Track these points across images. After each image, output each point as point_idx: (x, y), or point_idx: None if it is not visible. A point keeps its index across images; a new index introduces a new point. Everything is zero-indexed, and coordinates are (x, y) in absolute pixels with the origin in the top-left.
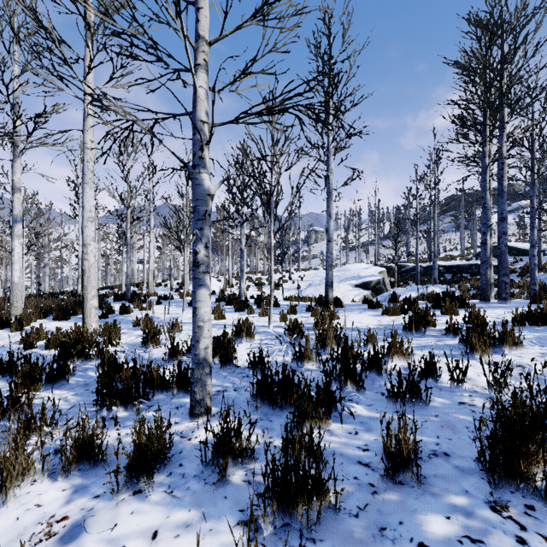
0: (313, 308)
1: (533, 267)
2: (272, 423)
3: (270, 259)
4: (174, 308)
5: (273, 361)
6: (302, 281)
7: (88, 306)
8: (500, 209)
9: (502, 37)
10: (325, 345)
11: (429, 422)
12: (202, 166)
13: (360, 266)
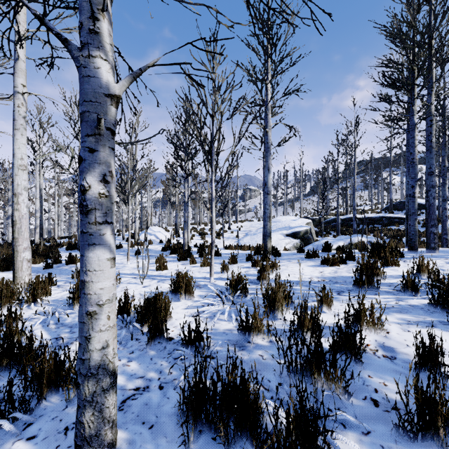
0: (252, 258)
1: (445, 218)
2: None
3: (211, 209)
4: (121, 257)
5: (214, 330)
6: (239, 231)
7: (19, 259)
8: (429, 164)
9: None
10: (274, 308)
11: None
12: (96, 46)
13: (289, 218)
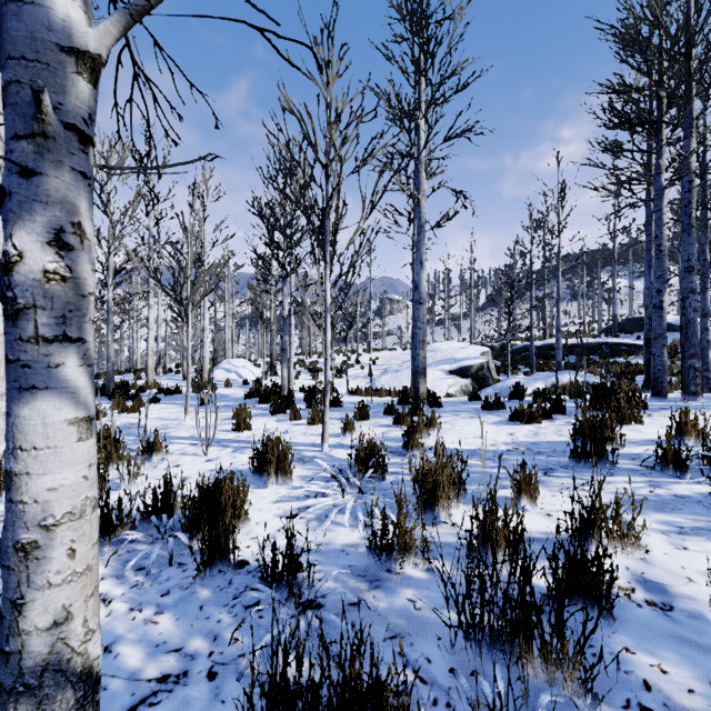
0: (395, 410)
1: (706, 345)
2: None
3: (324, 327)
4: (177, 408)
5: (325, 546)
6: (374, 366)
7: None
8: (686, 254)
9: None
10: (434, 503)
11: None
12: None
13: (453, 345)
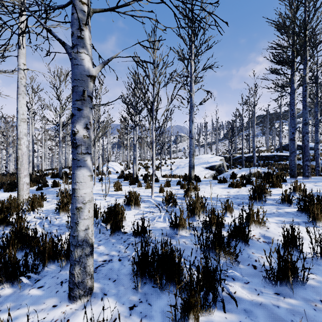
0: (181, 183)
1: (317, 156)
2: (151, 308)
3: (152, 149)
4: None
5: (154, 228)
6: (172, 165)
7: (21, 182)
8: (304, 117)
9: (307, 1)
10: (194, 213)
11: (319, 313)
12: (81, 46)
13: (207, 156)
